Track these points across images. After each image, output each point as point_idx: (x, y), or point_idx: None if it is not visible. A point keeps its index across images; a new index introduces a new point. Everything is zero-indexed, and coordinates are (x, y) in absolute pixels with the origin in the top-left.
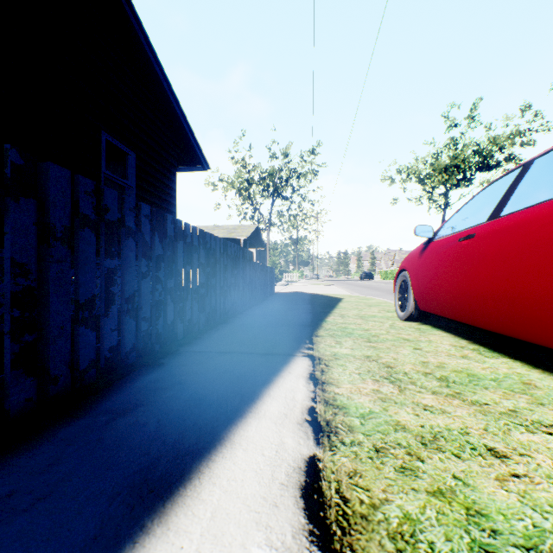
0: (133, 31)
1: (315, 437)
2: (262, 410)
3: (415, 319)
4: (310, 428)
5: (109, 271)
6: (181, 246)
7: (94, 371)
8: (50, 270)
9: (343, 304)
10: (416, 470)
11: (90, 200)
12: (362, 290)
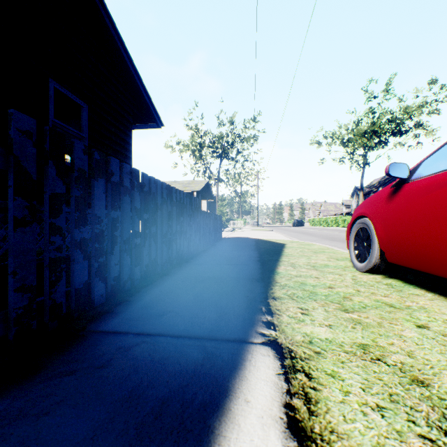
0: None
1: None
2: None
3: (377, 271)
4: None
5: None
6: (102, 185)
7: None
8: None
9: (288, 250)
10: None
11: None
12: (299, 236)
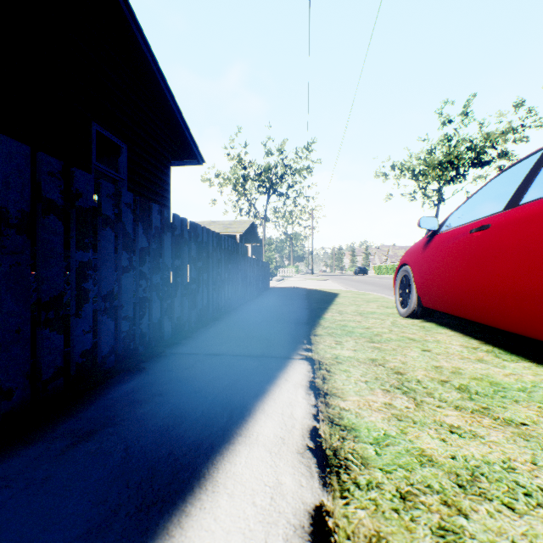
0: (125, 19)
1: (321, 475)
2: (254, 433)
3: (417, 316)
4: (314, 459)
5: (81, 265)
6: (169, 239)
7: (62, 379)
8: (1, 263)
9: (340, 300)
10: (460, 533)
11: (56, 183)
12: (357, 285)
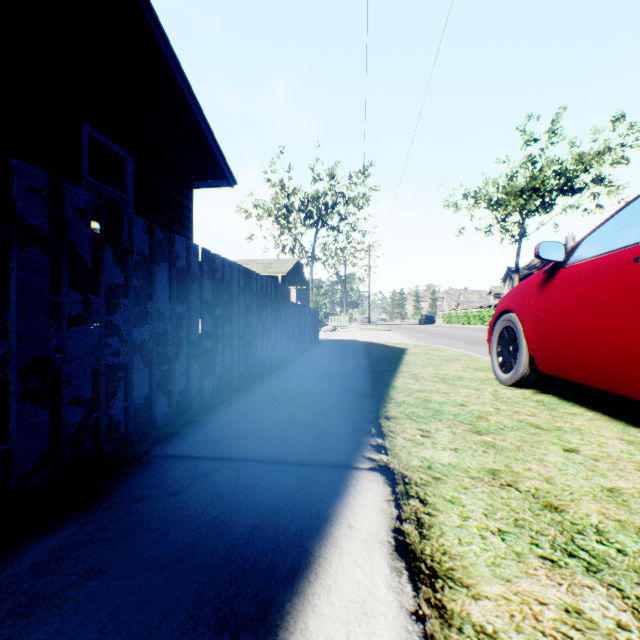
0: None
1: None
2: None
3: (527, 384)
4: None
5: None
6: (166, 272)
7: None
8: None
9: (410, 358)
10: None
11: None
12: (426, 337)
